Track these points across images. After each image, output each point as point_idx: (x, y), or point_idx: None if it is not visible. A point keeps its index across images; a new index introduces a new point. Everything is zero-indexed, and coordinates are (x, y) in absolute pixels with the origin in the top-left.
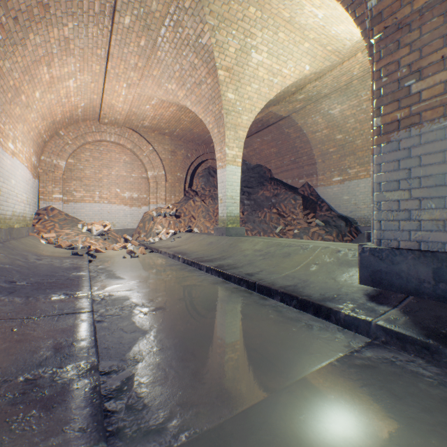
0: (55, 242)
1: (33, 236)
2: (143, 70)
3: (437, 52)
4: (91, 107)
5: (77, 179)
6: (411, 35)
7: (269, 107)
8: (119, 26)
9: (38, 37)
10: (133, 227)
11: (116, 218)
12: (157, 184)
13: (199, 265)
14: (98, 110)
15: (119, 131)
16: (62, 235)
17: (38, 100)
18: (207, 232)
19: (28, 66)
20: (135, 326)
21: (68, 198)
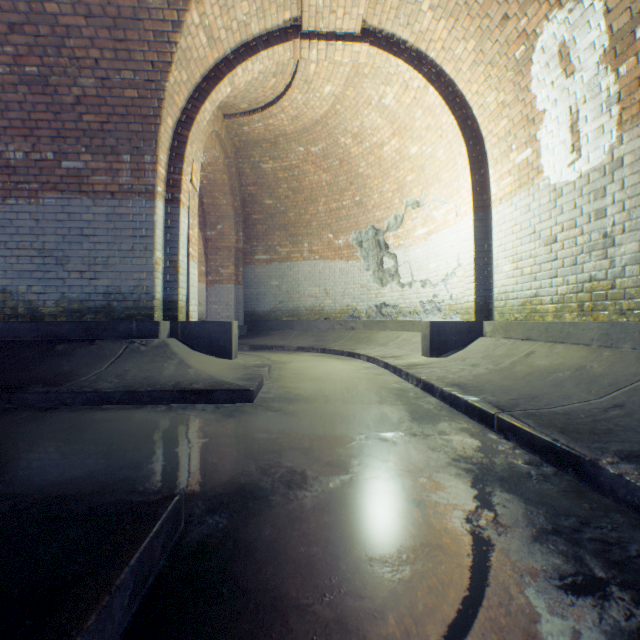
0: None
1: None
2: None
3: (228, 263)
4: None
5: None
6: (221, 253)
7: None
8: None
9: None
10: None
11: None
12: None
13: None
14: None
15: None
16: None
17: None
18: None
19: None
20: None
21: None
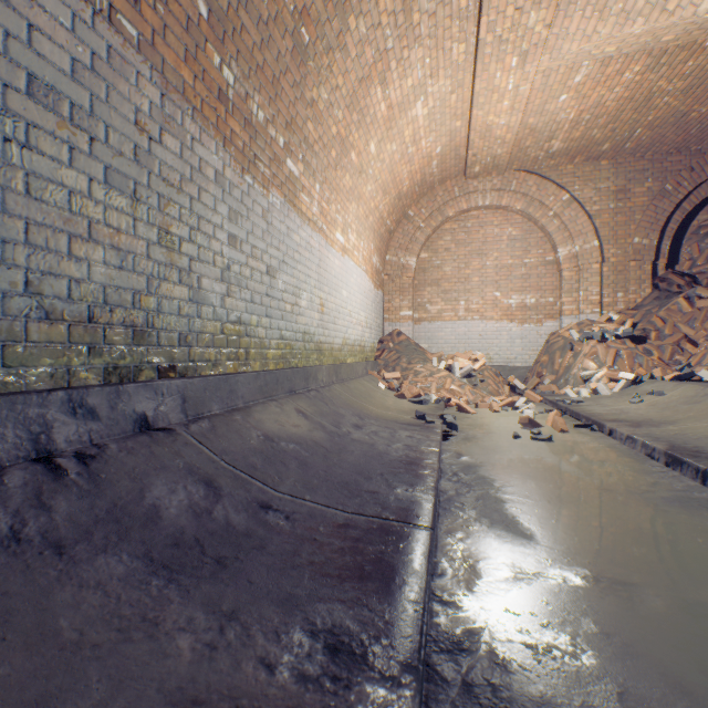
0: (397, 386)
1: (371, 376)
2: None
3: None
4: (450, 152)
5: (432, 284)
6: None
7: None
8: None
9: (361, 21)
10: (526, 363)
11: (493, 345)
12: (579, 270)
13: None
14: (463, 151)
15: (498, 183)
16: (408, 374)
17: (374, 159)
18: None
19: (353, 93)
20: None
21: (419, 315)
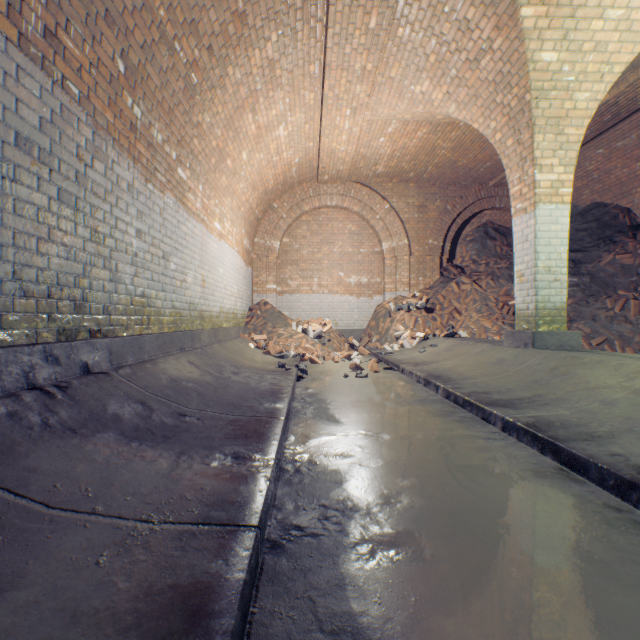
0: (264, 346)
1: (243, 338)
2: (374, 76)
3: None
4: (306, 163)
5: (292, 263)
6: None
7: (638, 67)
8: (337, 7)
9: (238, 70)
10: (361, 326)
11: (338, 313)
12: (396, 260)
13: (483, 410)
14: (315, 163)
15: (342, 190)
16: (273, 336)
17: (246, 164)
18: (484, 337)
19: (230, 117)
20: (343, 602)
21: (282, 288)
